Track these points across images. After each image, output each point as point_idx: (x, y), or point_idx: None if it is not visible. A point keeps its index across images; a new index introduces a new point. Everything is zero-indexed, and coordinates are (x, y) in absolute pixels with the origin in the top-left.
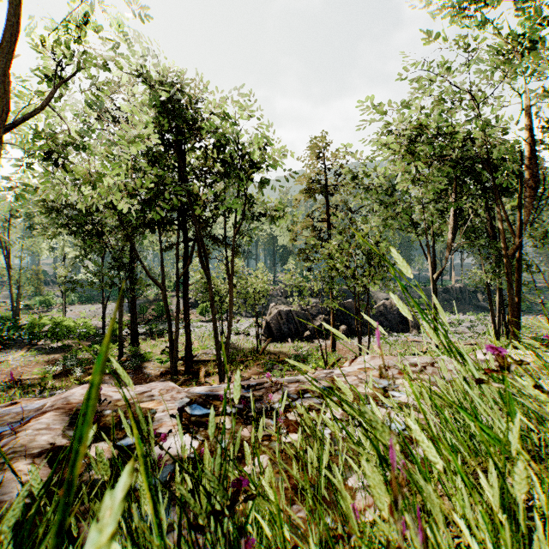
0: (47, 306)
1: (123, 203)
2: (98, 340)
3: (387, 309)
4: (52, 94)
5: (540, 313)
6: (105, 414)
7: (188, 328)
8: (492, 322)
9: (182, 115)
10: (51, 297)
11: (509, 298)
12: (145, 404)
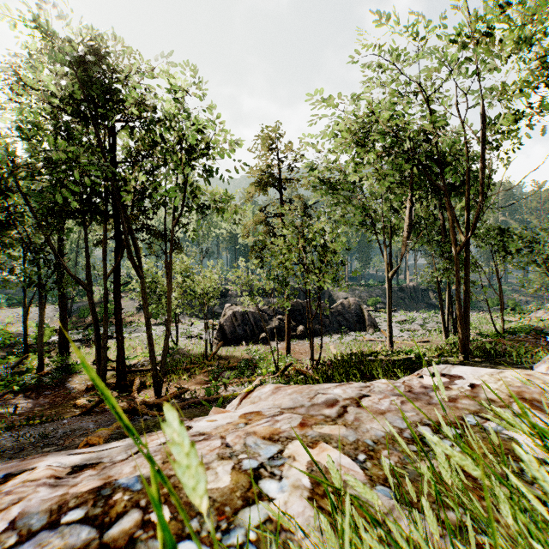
0: None
1: None
2: (17, 351)
3: (345, 308)
4: None
5: (483, 310)
6: None
7: (120, 334)
8: (442, 320)
9: (106, 84)
10: None
11: (457, 296)
12: None
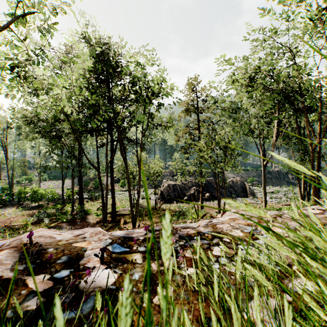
0: (30, 182)
1: (68, 107)
2: (59, 202)
3: (234, 183)
4: (13, 20)
5: None
6: (48, 251)
7: (113, 194)
8: (299, 191)
9: (109, 63)
10: (32, 176)
11: (312, 176)
12: (79, 244)
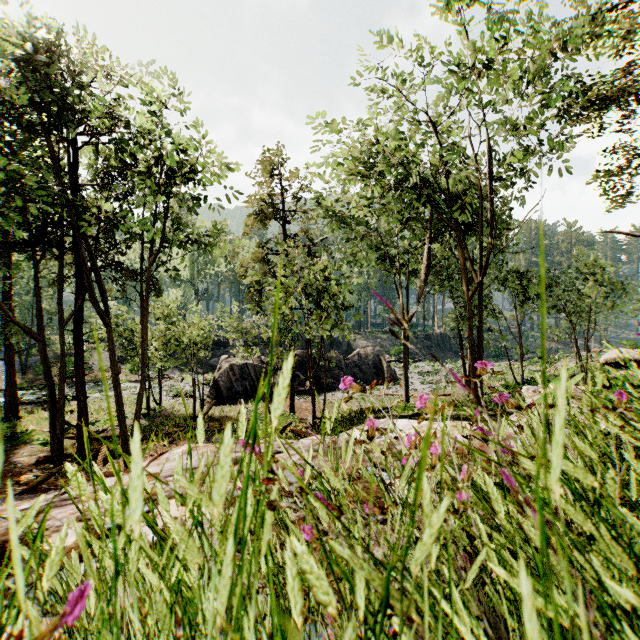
0: None
1: None
2: None
3: (362, 359)
4: None
5: (513, 359)
6: None
7: (81, 393)
8: (463, 371)
9: (61, 90)
10: None
11: (470, 345)
12: None
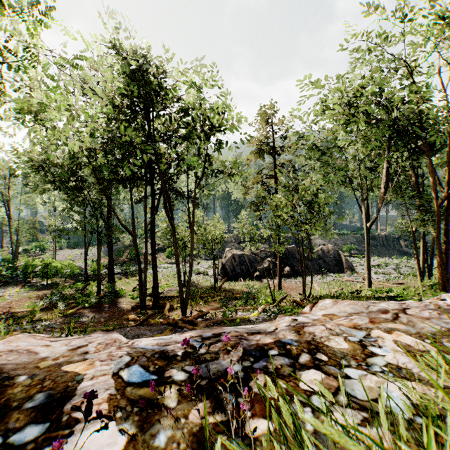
0: (42, 250)
1: (74, 141)
2: (81, 279)
3: (324, 253)
4: None
5: None
6: (17, 383)
7: (155, 269)
8: (417, 265)
9: (149, 85)
10: (44, 243)
11: (437, 244)
12: (73, 366)
